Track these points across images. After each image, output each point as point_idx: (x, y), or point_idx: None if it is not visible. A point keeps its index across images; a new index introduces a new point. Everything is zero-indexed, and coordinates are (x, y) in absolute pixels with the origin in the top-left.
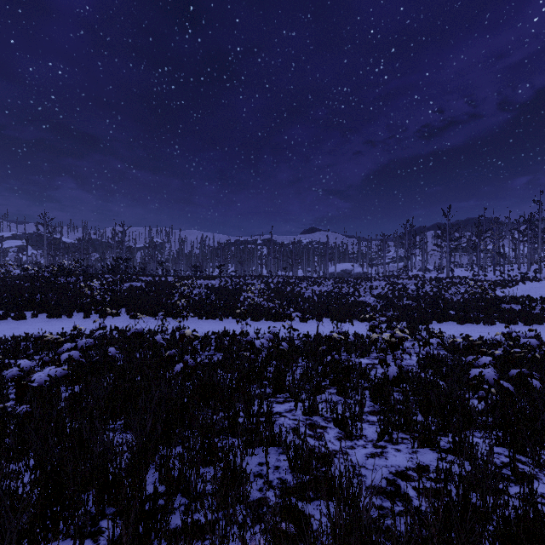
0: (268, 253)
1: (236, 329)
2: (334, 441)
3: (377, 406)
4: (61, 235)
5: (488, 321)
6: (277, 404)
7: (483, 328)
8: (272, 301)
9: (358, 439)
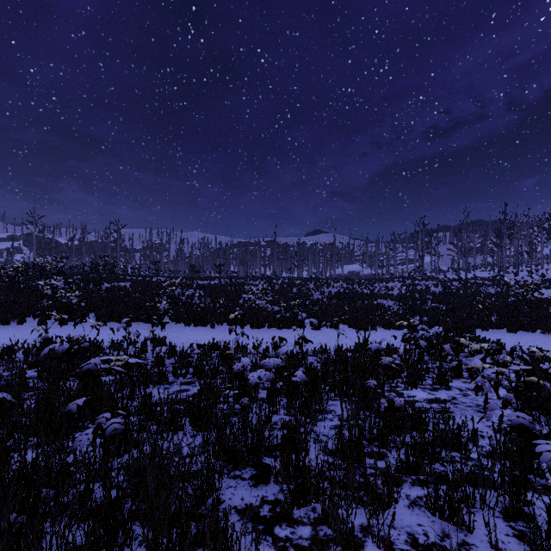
0: (272, 253)
1: (229, 341)
2: None
3: None
4: (53, 234)
5: (548, 328)
6: None
7: (543, 337)
8: (276, 303)
9: None
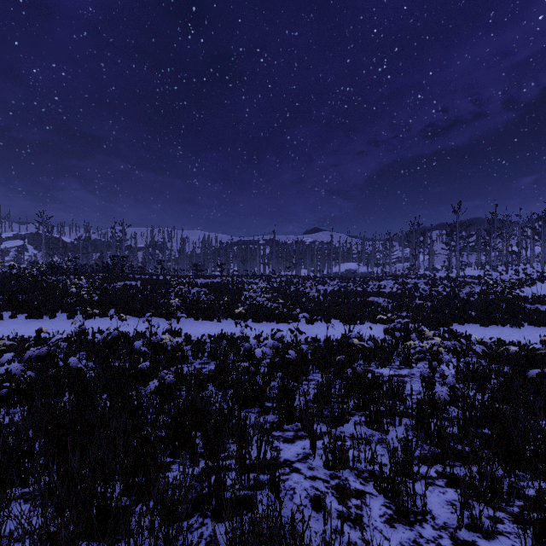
0: (271, 252)
1: (235, 332)
2: (382, 528)
3: (427, 446)
4: (60, 234)
5: (516, 323)
6: (284, 444)
7: (511, 330)
8: (275, 300)
9: (422, 523)
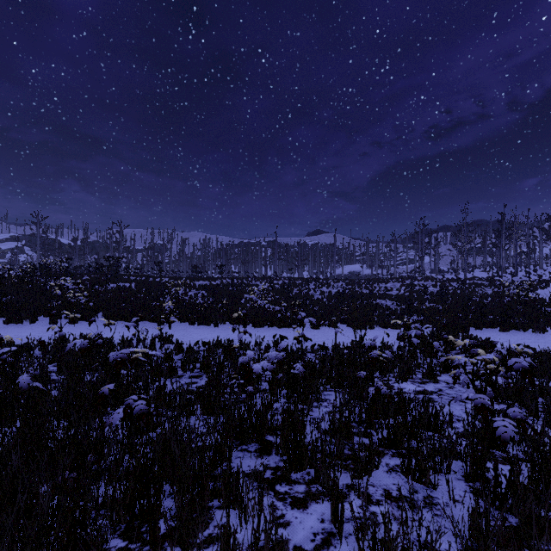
0: (273, 254)
1: (232, 339)
2: None
3: (497, 512)
4: (56, 235)
5: (539, 328)
6: (293, 511)
7: (534, 336)
8: (277, 303)
9: None
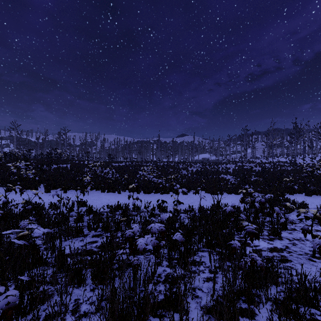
0: (157, 147)
1: (128, 203)
2: None
3: None
4: (27, 136)
5: None
6: None
7: None
8: (159, 177)
9: None
